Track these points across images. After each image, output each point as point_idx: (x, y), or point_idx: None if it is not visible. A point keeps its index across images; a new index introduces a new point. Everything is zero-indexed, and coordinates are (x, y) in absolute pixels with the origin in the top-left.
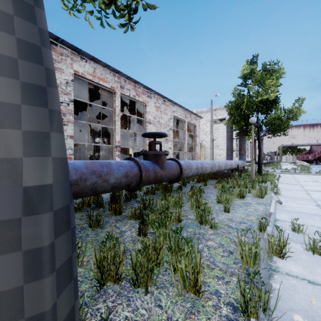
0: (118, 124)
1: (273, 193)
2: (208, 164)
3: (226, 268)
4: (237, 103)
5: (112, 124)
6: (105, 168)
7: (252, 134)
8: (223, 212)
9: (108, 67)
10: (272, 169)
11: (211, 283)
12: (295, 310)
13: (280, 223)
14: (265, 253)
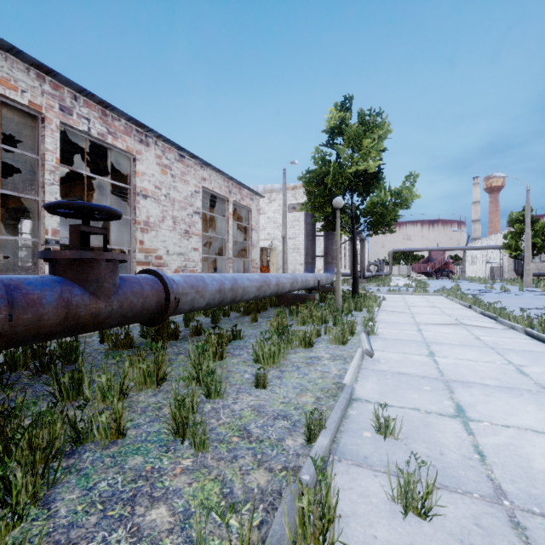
0: (52, 190)
1: (365, 332)
2: (251, 280)
3: None
4: (318, 173)
5: (37, 190)
6: None
7: (337, 227)
8: (254, 389)
9: (19, 55)
10: (377, 287)
11: None
12: None
13: (359, 408)
14: None
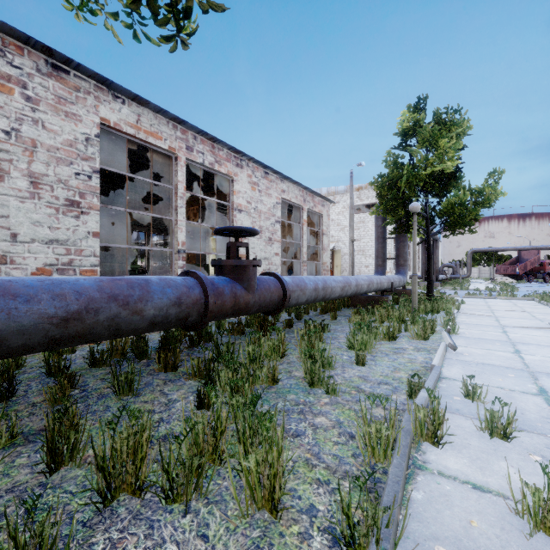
0: (182, 212)
1: (446, 331)
2: (336, 282)
3: (337, 464)
4: (391, 177)
5: (171, 212)
6: (136, 290)
7: (414, 231)
8: (354, 366)
9: (164, 114)
10: (454, 290)
11: (306, 493)
12: (439, 539)
13: (447, 383)
14: (406, 437)
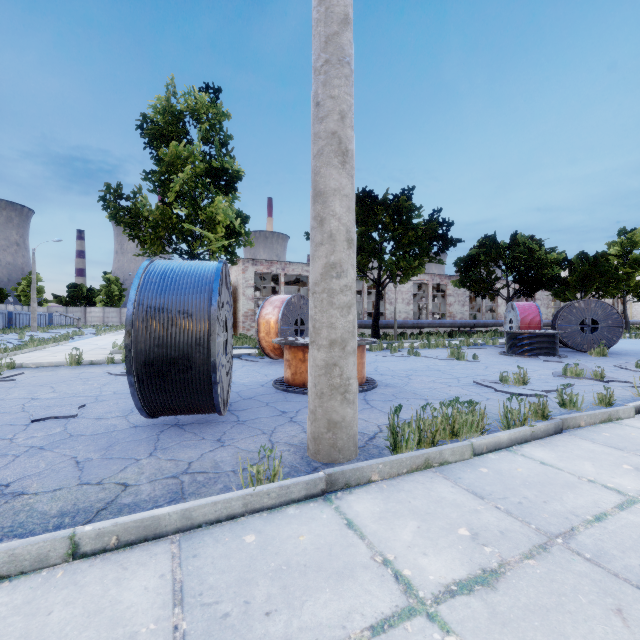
0: None
1: None
2: (637, 321)
3: None
4: None
5: None
6: None
7: None
8: None
9: None
10: None
11: None
12: None
13: None
14: None
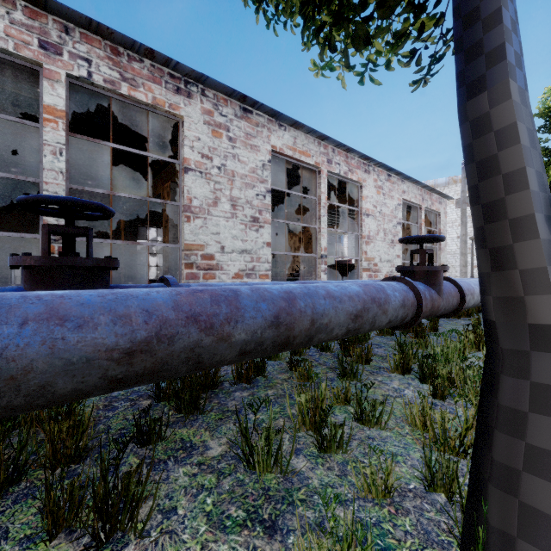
0: (324, 220)
1: None
2: None
3: None
4: None
5: (314, 221)
6: (381, 293)
7: None
8: None
9: (313, 134)
10: None
11: None
12: None
13: None
14: None
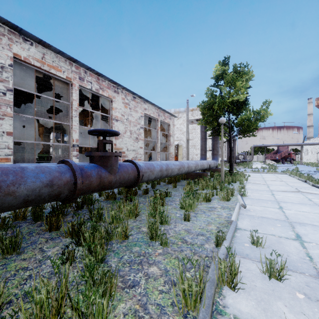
0: (76, 120)
1: (240, 195)
2: (175, 165)
3: (159, 314)
4: (209, 103)
5: (69, 119)
6: (10, 176)
7: (222, 134)
8: (183, 221)
9: (62, 54)
10: (244, 168)
11: None
12: None
13: (241, 233)
14: (211, 288)
